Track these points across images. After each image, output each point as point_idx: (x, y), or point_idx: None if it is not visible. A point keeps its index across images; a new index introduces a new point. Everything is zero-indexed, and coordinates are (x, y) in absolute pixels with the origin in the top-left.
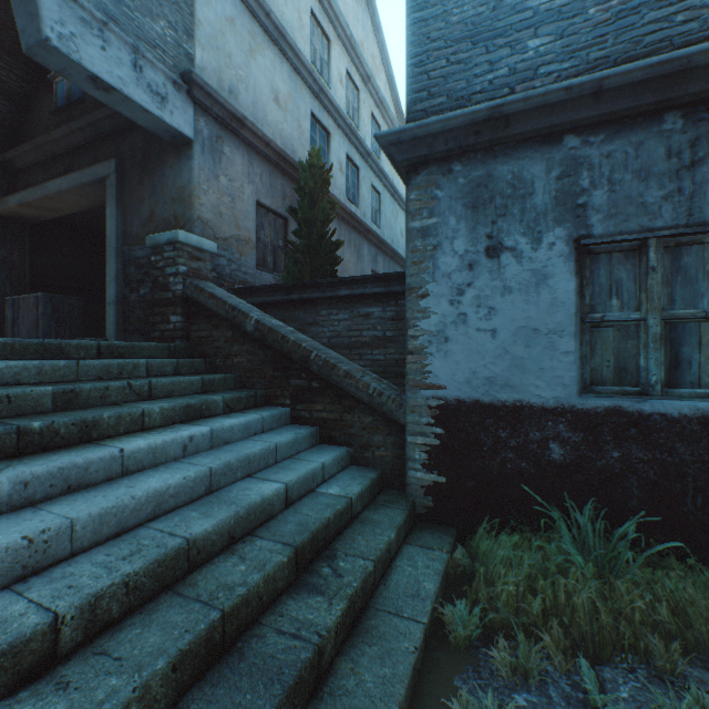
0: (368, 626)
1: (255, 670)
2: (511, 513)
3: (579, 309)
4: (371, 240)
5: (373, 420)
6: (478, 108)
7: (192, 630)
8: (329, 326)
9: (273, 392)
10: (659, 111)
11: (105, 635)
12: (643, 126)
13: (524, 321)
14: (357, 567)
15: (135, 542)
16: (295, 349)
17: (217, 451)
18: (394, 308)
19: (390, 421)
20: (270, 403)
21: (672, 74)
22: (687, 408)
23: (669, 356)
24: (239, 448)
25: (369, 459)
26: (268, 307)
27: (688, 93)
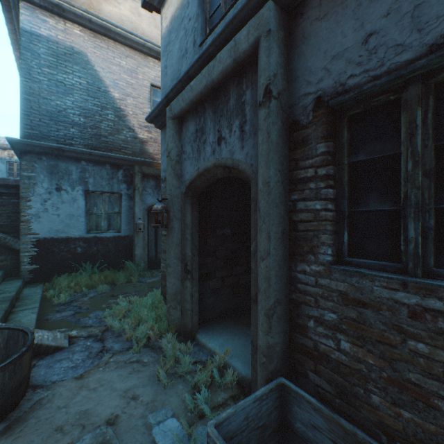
0: (23, 299)
1: None
2: (65, 271)
3: (87, 210)
4: None
5: (0, 250)
6: (54, 145)
7: None
8: None
9: None
10: (106, 163)
11: None
12: (102, 165)
13: (70, 212)
14: (14, 288)
15: None
16: None
17: None
18: (1, 200)
19: (10, 249)
20: None
21: (108, 157)
22: (111, 235)
23: (108, 222)
24: None
25: None
26: None
27: (111, 162)
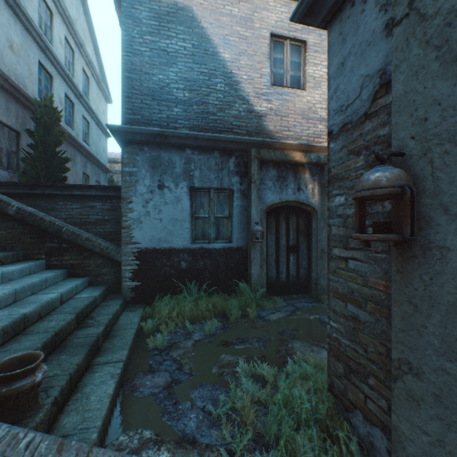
0: (113, 334)
1: (74, 346)
2: (168, 291)
3: (191, 212)
4: (83, 153)
5: (103, 261)
6: (155, 129)
7: (45, 337)
8: (66, 211)
9: (31, 252)
10: (214, 149)
11: None
12: (209, 153)
13: (173, 216)
14: (106, 317)
15: None
16: (51, 226)
17: (9, 283)
18: (110, 204)
19: (113, 261)
20: (29, 259)
21: (216, 140)
22: (220, 245)
23: (217, 229)
24: (24, 281)
25: (100, 281)
26: (12, 196)
27: (220, 147)
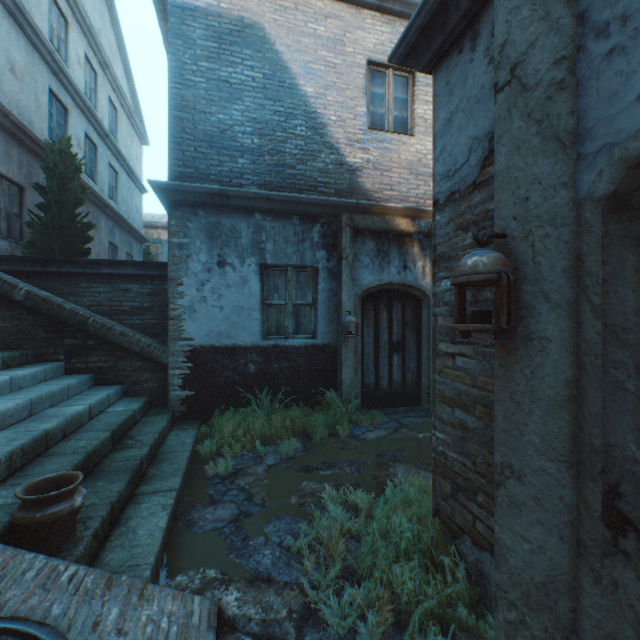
0: (161, 458)
1: (113, 471)
2: (231, 403)
3: (262, 298)
4: (109, 215)
5: (143, 364)
6: (214, 187)
7: (76, 459)
8: (90, 296)
9: (45, 351)
10: (292, 214)
11: (19, 473)
12: (286, 219)
13: (237, 303)
14: (150, 437)
15: (5, 437)
16: (72, 316)
17: (21, 392)
18: (151, 286)
19: (156, 363)
20: (42, 360)
21: (295, 202)
22: (301, 342)
23: (296, 320)
24: (39, 389)
25: (140, 390)
26: (15, 275)
27: (301, 211)
